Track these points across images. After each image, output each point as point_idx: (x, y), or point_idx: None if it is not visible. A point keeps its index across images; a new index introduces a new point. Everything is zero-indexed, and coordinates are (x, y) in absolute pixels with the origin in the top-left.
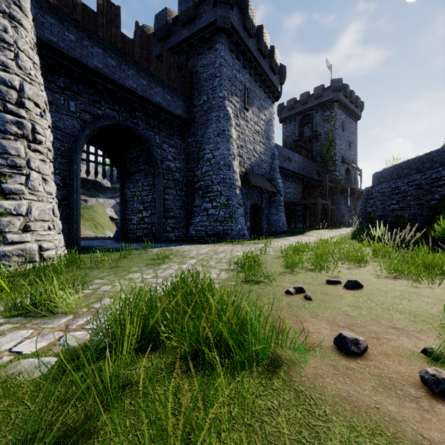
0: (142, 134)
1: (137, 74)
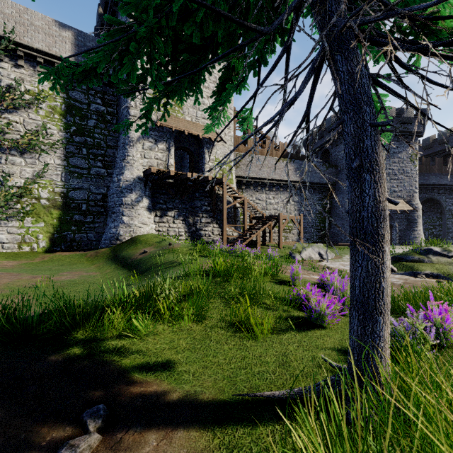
0: (437, 199)
1: (435, 177)
